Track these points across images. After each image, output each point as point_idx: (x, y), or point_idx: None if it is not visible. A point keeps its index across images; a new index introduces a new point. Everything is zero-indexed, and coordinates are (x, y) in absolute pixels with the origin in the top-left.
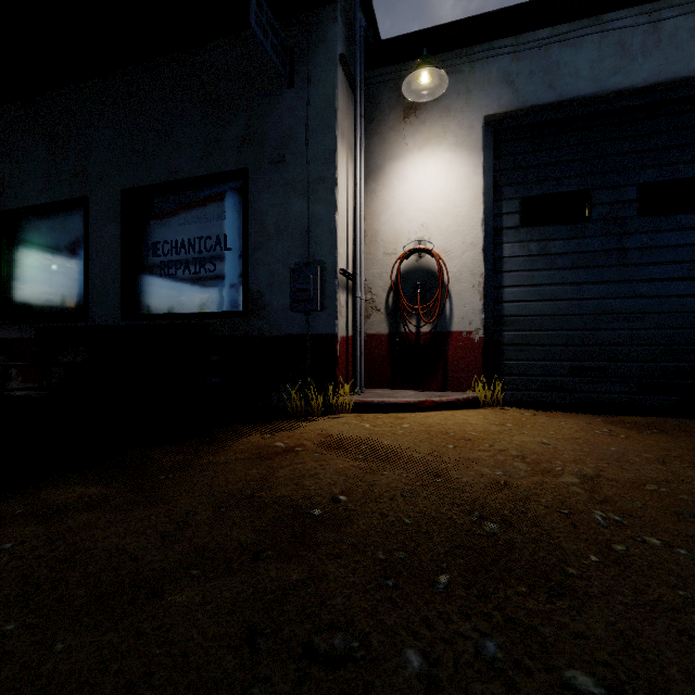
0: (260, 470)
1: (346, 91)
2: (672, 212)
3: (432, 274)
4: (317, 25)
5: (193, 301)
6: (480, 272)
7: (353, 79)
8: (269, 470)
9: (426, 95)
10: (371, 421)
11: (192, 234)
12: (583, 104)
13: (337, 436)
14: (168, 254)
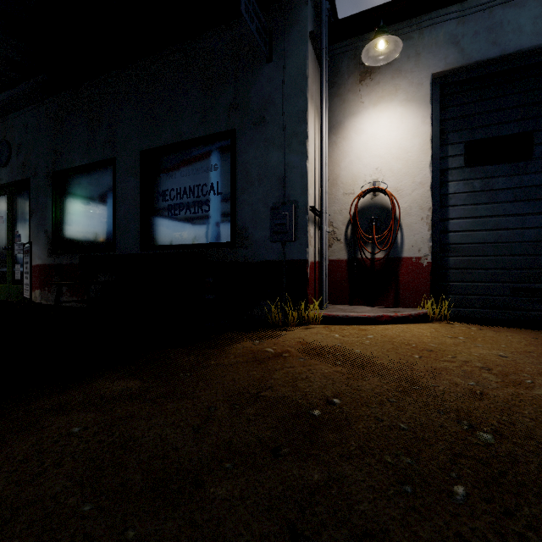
0: (258, 372)
1: (314, 62)
2: None
3: (385, 209)
4: (291, 9)
5: (193, 235)
6: (428, 206)
7: (319, 52)
8: (266, 372)
9: (381, 59)
10: (339, 332)
11: (192, 182)
12: (525, 56)
13: (313, 344)
14: (174, 199)
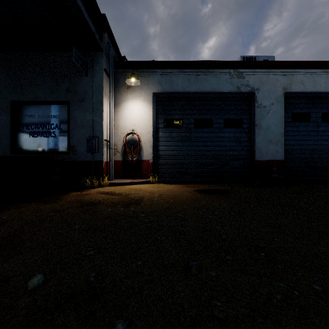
0: (79, 198)
1: (107, 79)
2: (202, 127)
3: (137, 141)
4: (96, 57)
5: (46, 147)
6: (151, 141)
7: (109, 75)
8: (82, 198)
9: (134, 84)
10: (114, 188)
11: (45, 122)
12: (180, 94)
13: (102, 191)
14: (34, 129)
